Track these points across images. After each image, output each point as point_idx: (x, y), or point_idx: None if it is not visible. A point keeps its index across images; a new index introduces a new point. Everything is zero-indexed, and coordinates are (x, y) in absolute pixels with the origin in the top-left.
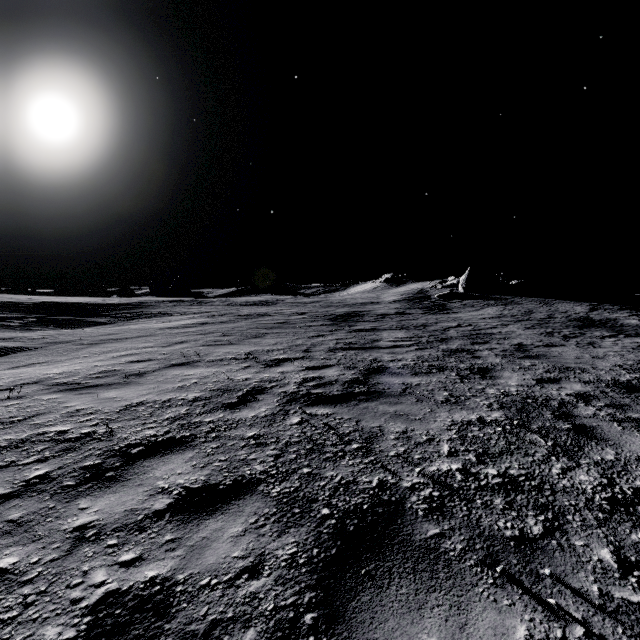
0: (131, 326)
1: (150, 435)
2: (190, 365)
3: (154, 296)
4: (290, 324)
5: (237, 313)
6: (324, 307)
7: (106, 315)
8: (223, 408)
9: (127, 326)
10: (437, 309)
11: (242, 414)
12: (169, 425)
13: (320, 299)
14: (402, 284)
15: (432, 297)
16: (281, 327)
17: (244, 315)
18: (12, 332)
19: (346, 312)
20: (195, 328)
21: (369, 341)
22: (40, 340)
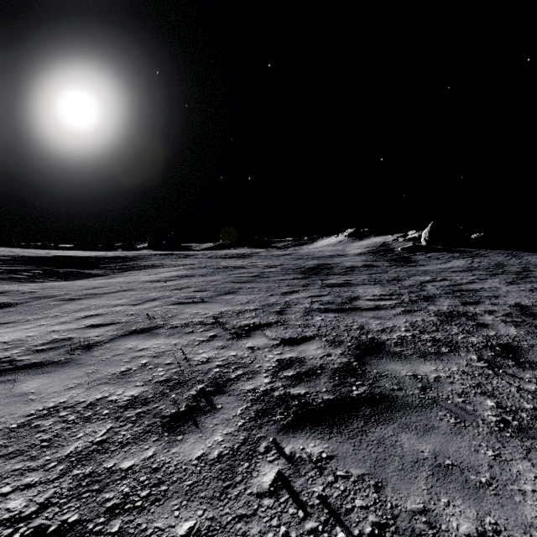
0: (120, 278)
1: (9, 516)
2: (150, 332)
3: (151, 250)
4: (263, 277)
5: (216, 265)
6: (295, 259)
7: (104, 267)
8: (160, 429)
9: (117, 278)
10: (403, 261)
11: (183, 450)
12: (59, 479)
13: (291, 252)
14: (364, 238)
15: (395, 250)
16: (255, 281)
17: (222, 268)
18: (16, 284)
19: (316, 265)
20: (174, 282)
21: (346, 299)
22: (28, 294)
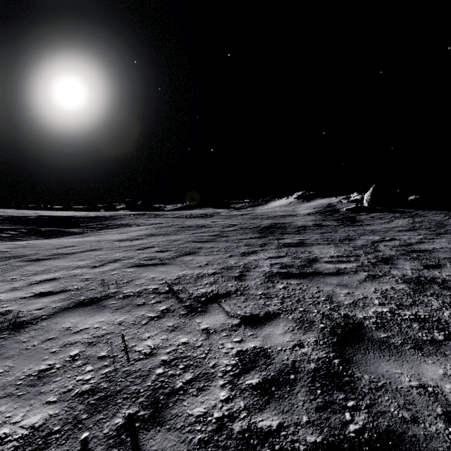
0: (94, 237)
1: None
2: (97, 304)
3: (128, 210)
4: (223, 237)
5: (181, 225)
6: (251, 219)
7: (83, 226)
8: None
9: (91, 237)
10: (349, 221)
11: None
12: None
13: (247, 212)
14: (311, 200)
15: (341, 210)
16: (215, 240)
17: (186, 227)
18: None
19: (270, 224)
20: (140, 241)
21: (305, 262)
22: (0, 254)
